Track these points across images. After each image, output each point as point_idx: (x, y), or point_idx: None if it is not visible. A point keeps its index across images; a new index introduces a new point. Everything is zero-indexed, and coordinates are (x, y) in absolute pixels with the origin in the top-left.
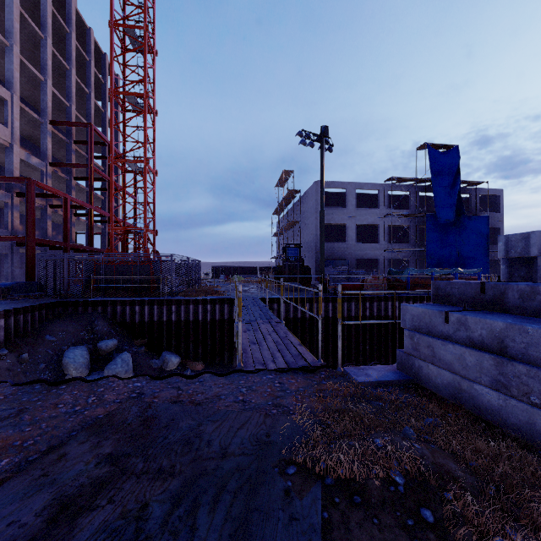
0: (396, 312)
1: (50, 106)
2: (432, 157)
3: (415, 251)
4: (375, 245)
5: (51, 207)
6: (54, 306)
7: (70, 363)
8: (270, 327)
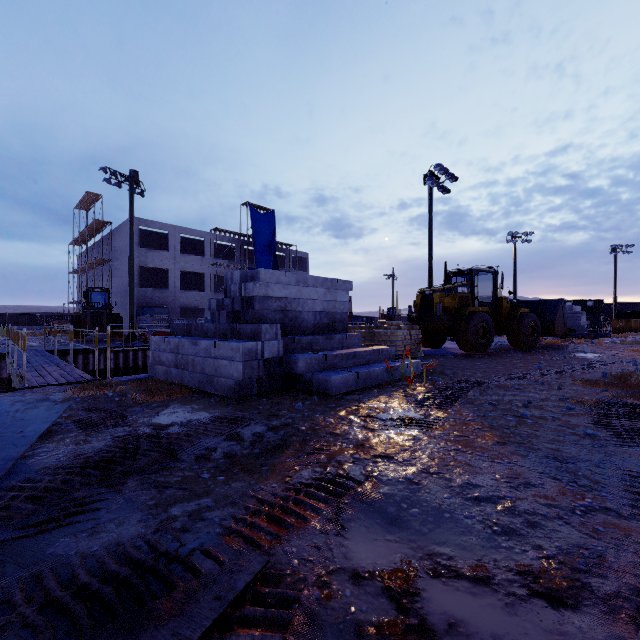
0: None
1: None
2: (253, 216)
3: None
4: (202, 294)
5: None
6: None
7: None
8: (57, 368)
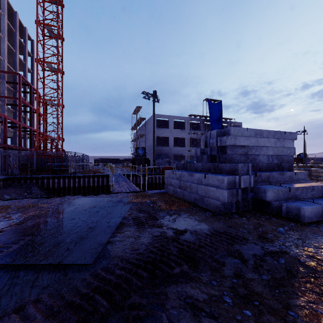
0: None
1: None
2: (210, 105)
3: None
4: (183, 148)
5: None
6: (6, 180)
7: None
8: (126, 183)
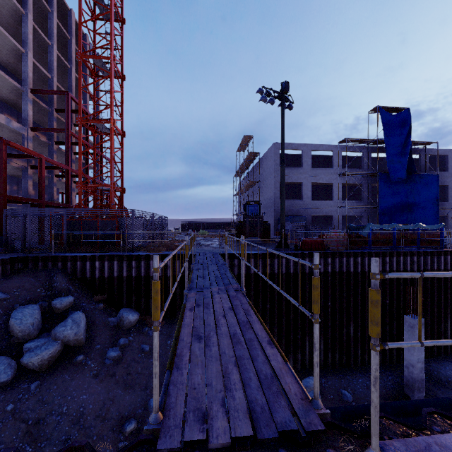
0: (359, 268)
1: (31, 76)
2: (384, 119)
3: (367, 208)
4: (330, 202)
5: (32, 168)
6: (13, 261)
7: (15, 324)
8: (227, 300)
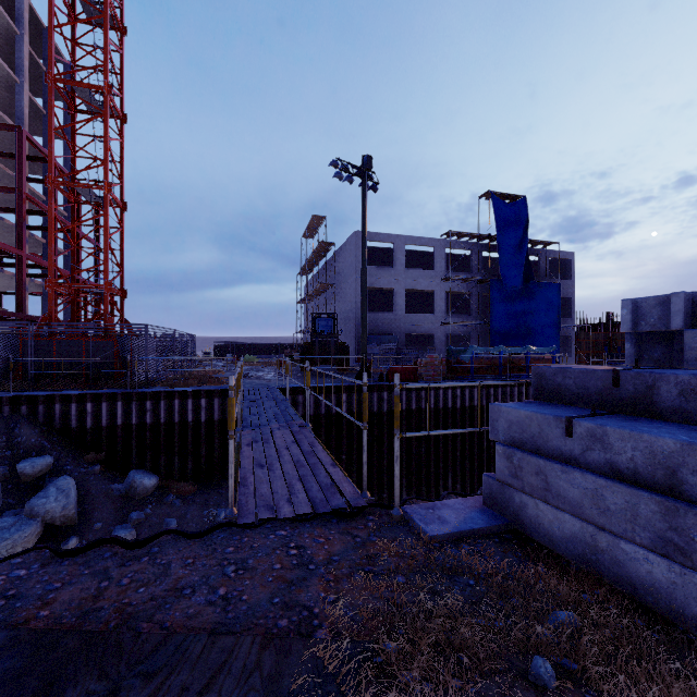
0: (458, 402)
1: None
2: (497, 209)
3: (477, 325)
4: (430, 317)
5: None
6: None
7: None
8: (290, 435)
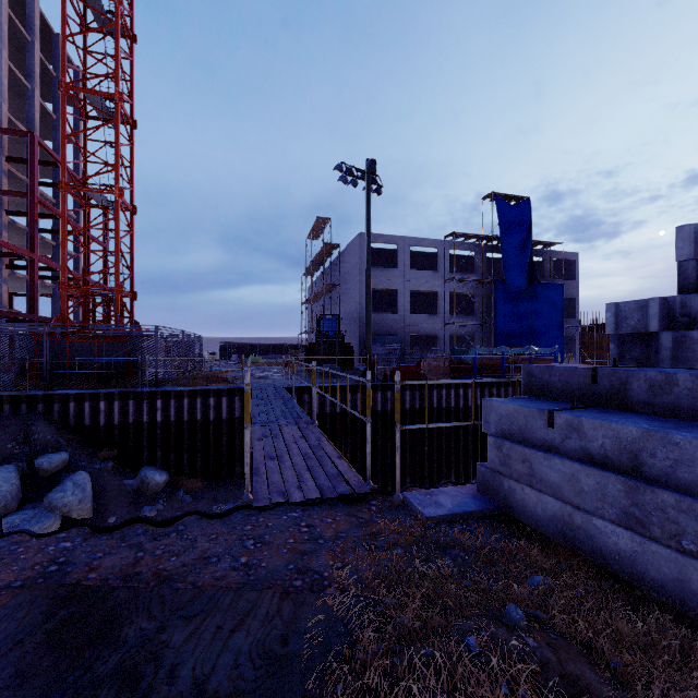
0: (461, 402)
1: None
2: (500, 210)
3: (481, 325)
4: (434, 317)
5: None
6: None
7: None
8: (298, 431)
